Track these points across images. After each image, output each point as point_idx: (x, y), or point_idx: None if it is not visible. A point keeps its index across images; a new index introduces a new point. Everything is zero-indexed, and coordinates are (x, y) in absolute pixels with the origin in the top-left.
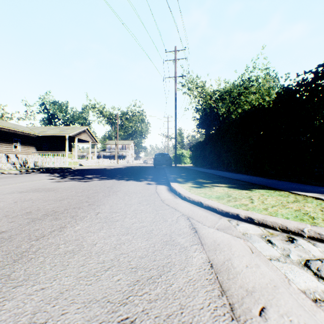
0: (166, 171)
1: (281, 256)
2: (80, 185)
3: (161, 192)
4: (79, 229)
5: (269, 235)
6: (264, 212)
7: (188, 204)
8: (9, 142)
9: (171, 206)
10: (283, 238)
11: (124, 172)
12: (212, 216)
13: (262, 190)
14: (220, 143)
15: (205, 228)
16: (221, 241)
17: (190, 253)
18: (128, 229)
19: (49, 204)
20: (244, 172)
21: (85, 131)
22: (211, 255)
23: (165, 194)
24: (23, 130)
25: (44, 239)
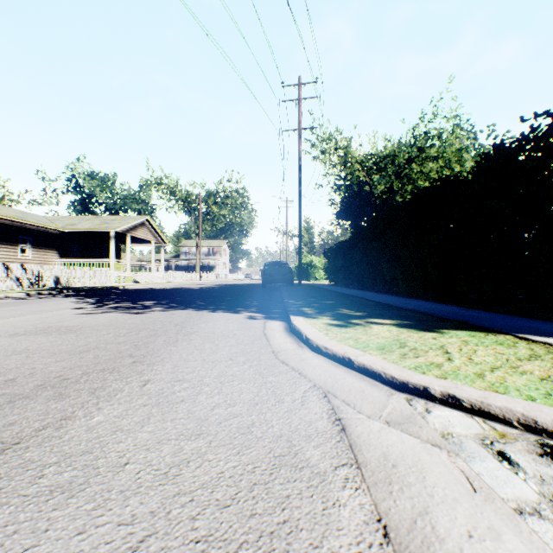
0: (284, 293)
1: (542, 503)
2: (126, 321)
3: (273, 335)
4: (100, 422)
5: (499, 438)
6: (479, 384)
7: (323, 361)
8: (12, 242)
9: (291, 365)
10: (532, 446)
11: (209, 295)
12: (374, 391)
13: (463, 331)
14: (379, 244)
15: (362, 419)
16: (399, 455)
17: (334, 493)
18: (201, 423)
19: (58, 361)
20: (420, 295)
21: (144, 223)
22: (382, 498)
23: (280, 339)
24: (35, 222)
25: (18, 449)
